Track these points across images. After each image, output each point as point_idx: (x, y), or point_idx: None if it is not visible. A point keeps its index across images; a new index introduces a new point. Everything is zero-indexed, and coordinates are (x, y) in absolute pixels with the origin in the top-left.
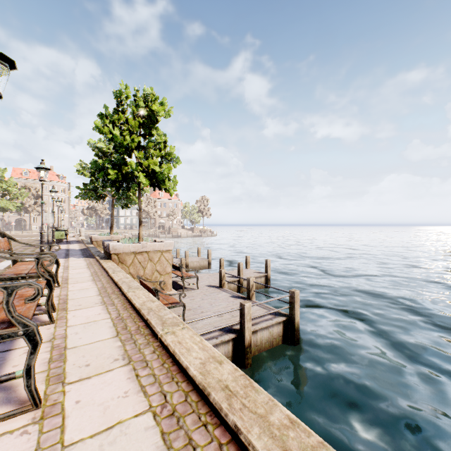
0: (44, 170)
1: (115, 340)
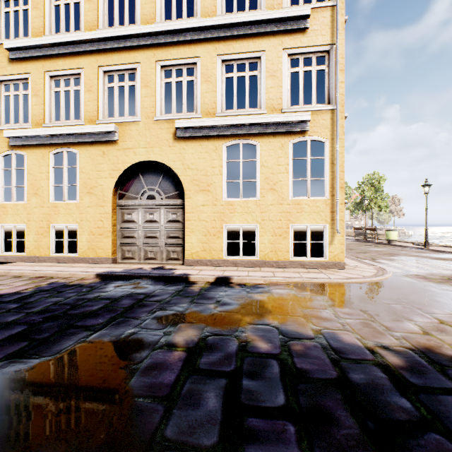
0: None
1: None
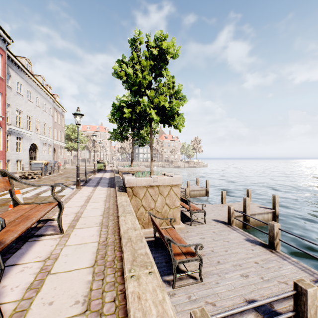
0: (79, 115)
1: None
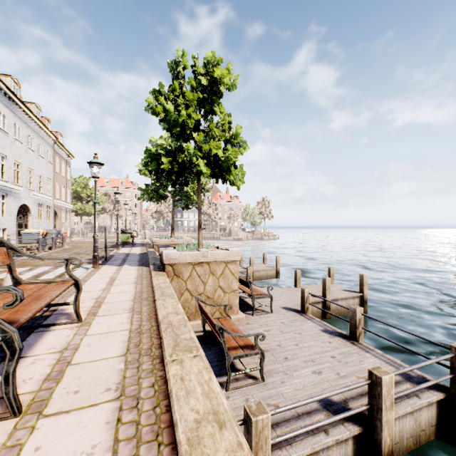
0: (97, 165)
1: None
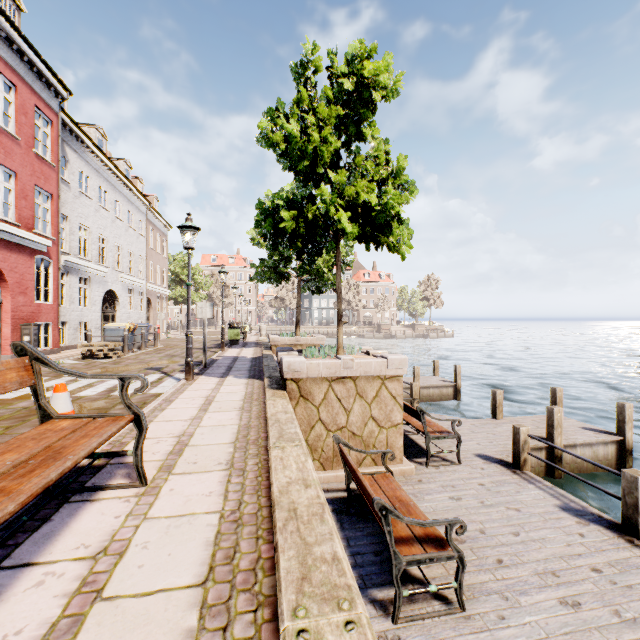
0: (190, 230)
1: None
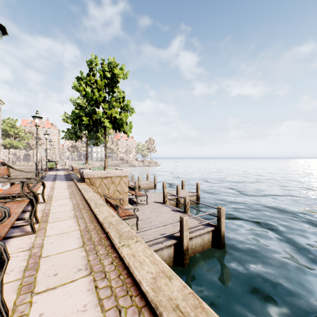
0: (38, 118)
1: (81, 250)
